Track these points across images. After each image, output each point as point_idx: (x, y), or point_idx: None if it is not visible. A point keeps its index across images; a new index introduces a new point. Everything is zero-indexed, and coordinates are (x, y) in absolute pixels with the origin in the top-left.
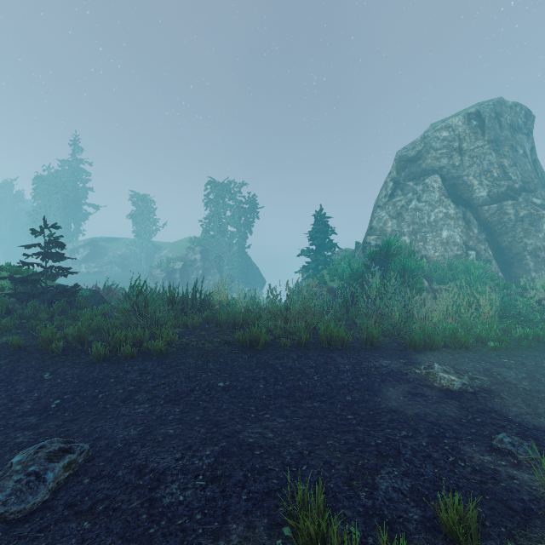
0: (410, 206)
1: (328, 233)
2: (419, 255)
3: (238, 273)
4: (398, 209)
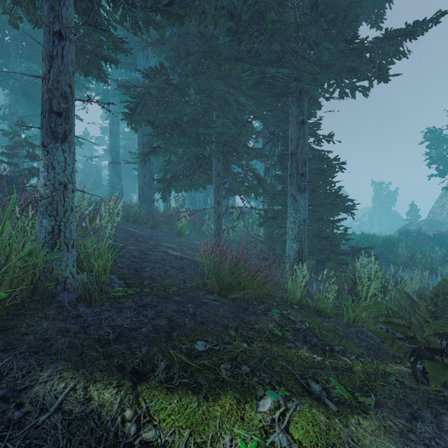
0: (446, 202)
1: (417, 212)
2: (445, 222)
3: (389, 227)
4: (442, 203)
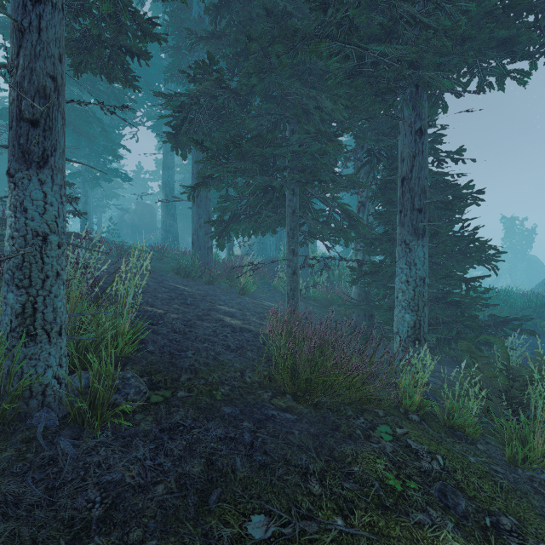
0: None
1: None
2: None
3: (526, 278)
4: None
